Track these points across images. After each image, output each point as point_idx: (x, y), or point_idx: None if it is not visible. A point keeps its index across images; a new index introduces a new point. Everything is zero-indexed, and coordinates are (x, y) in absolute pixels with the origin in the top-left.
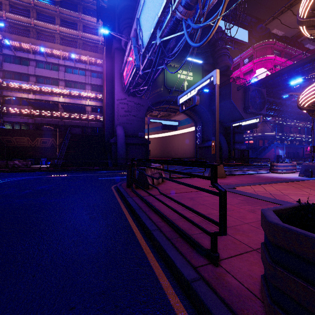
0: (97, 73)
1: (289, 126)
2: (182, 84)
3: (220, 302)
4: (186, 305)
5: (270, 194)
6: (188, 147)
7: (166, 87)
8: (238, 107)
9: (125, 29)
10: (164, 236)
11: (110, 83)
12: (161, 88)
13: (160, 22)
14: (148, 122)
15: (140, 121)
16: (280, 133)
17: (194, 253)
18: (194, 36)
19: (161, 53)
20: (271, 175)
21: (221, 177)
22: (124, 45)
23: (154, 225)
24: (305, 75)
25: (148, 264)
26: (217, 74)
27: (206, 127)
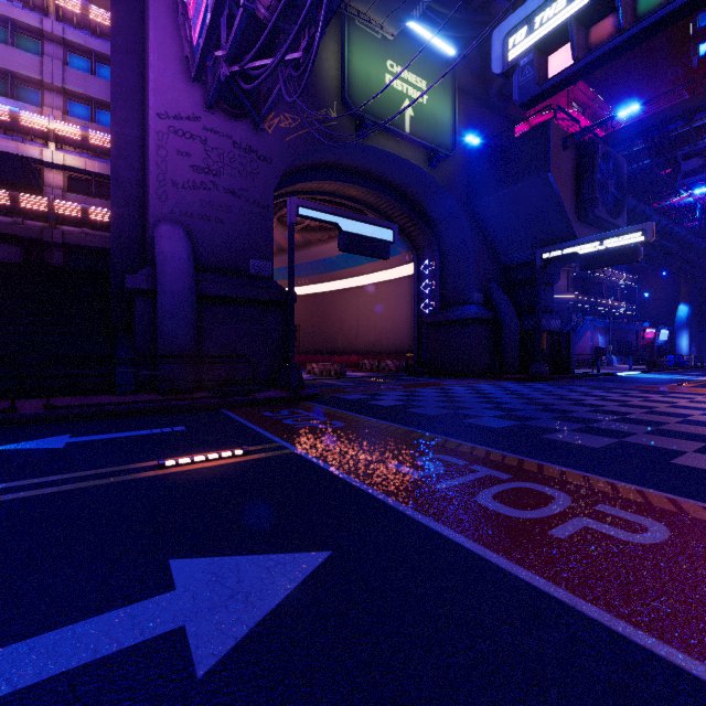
0: (91, 56)
1: (598, 282)
2: (398, 110)
3: None
4: None
5: None
6: (389, 324)
7: (349, 109)
8: (565, 199)
9: None
10: None
11: (129, 60)
12: (330, 109)
13: None
14: (292, 218)
15: (256, 215)
16: (585, 296)
17: None
18: None
19: None
20: None
21: None
22: None
23: None
24: (690, 141)
25: None
26: None
27: (455, 264)
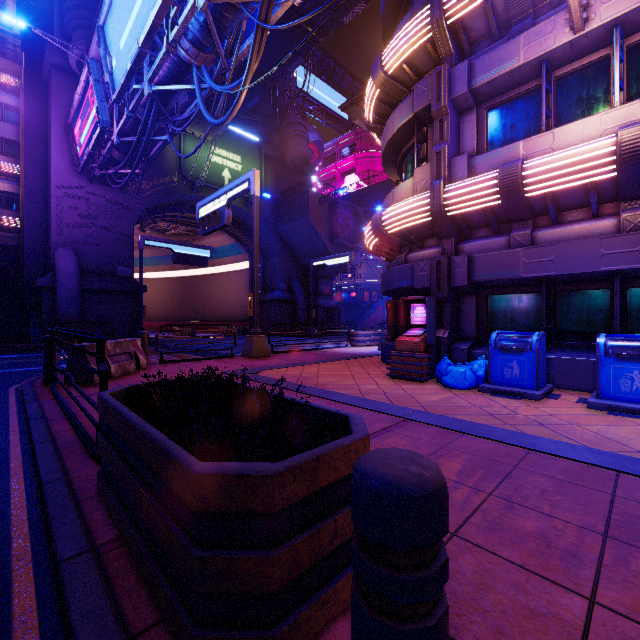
0: (2, 107)
1: None
2: (220, 175)
3: (66, 492)
4: (33, 511)
5: (298, 378)
6: (238, 300)
7: (185, 177)
8: (321, 232)
9: (78, 30)
10: (53, 446)
11: (37, 144)
12: (173, 176)
13: (145, 57)
14: (141, 246)
15: (122, 241)
16: None
17: (83, 458)
18: (214, 101)
19: (156, 113)
20: (345, 350)
21: (262, 356)
22: (77, 65)
23: (48, 436)
24: None
25: (6, 486)
26: (257, 178)
27: (271, 264)
